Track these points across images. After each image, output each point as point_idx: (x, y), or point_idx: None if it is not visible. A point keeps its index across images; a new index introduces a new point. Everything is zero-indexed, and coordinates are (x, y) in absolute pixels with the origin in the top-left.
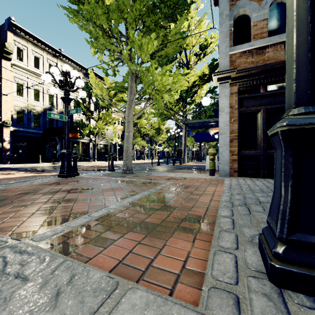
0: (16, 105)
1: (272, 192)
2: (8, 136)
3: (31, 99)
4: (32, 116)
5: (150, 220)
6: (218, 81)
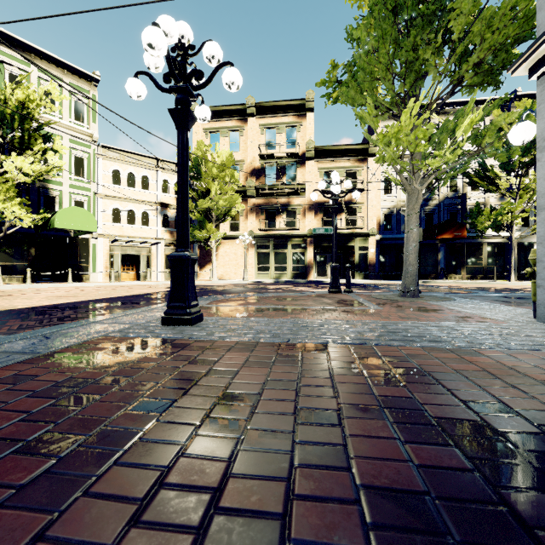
0: (384, 206)
1: (391, 335)
2: (373, 246)
3: (401, 193)
4: (402, 217)
5: (234, 312)
6: (530, 76)
